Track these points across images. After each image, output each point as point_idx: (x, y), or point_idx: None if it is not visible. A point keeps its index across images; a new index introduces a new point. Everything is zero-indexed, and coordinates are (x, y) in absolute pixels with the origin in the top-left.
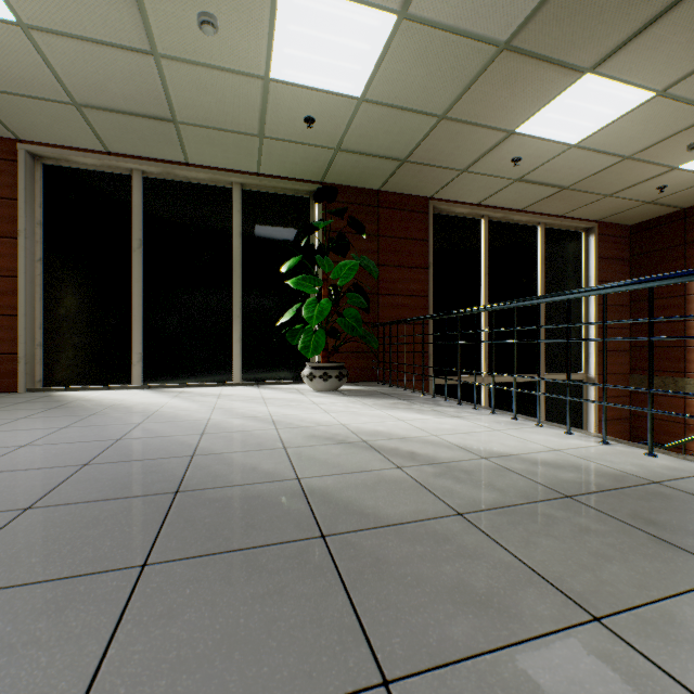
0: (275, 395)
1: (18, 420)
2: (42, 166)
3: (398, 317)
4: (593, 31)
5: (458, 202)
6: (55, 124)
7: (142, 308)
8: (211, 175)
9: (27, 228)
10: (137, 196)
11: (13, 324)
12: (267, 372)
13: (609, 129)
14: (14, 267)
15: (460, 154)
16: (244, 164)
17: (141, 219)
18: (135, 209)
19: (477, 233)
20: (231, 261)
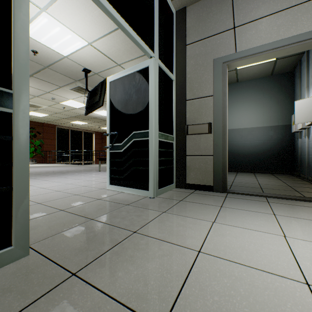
0: None
1: None
2: None
3: (48, 149)
4: (76, 119)
5: (63, 126)
6: None
7: None
8: None
9: None
10: None
11: None
12: None
13: (85, 124)
14: None
15: (61, 122)
16: None
17: None
18: None
19: (68, 132)
20: None
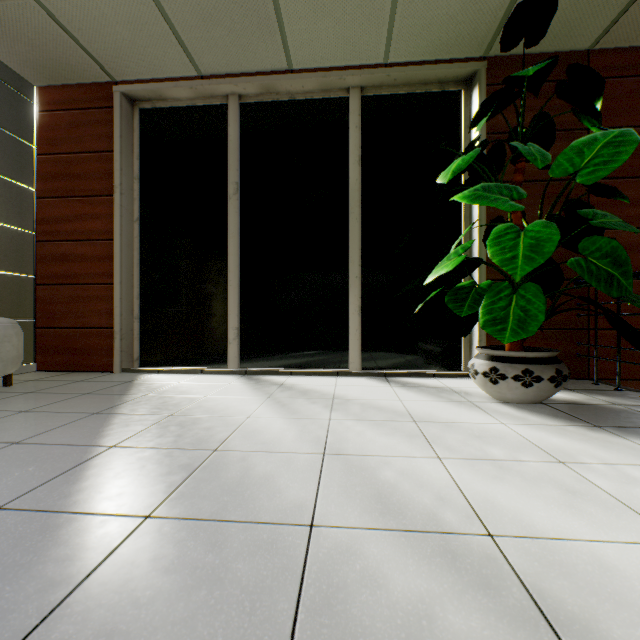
0: (429, 407)
1: (0, 449)
2: (139, 112)
3: None
4: None
5: None
6: (136, 37)
7: (239, 270)
8: (321, 79)
9: (123, 182)
10: (232, 129)
11: (110, 294)
12: (396, 357)
13: None
14: (111, 229)
15: None
16: (366, 47)
17: (237, 157)
18: (230, 145)
19: None
20: (346, 200)
